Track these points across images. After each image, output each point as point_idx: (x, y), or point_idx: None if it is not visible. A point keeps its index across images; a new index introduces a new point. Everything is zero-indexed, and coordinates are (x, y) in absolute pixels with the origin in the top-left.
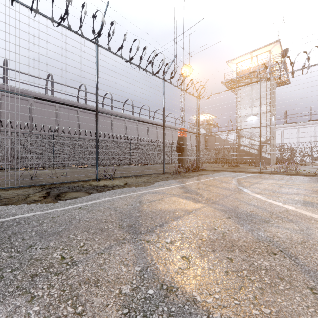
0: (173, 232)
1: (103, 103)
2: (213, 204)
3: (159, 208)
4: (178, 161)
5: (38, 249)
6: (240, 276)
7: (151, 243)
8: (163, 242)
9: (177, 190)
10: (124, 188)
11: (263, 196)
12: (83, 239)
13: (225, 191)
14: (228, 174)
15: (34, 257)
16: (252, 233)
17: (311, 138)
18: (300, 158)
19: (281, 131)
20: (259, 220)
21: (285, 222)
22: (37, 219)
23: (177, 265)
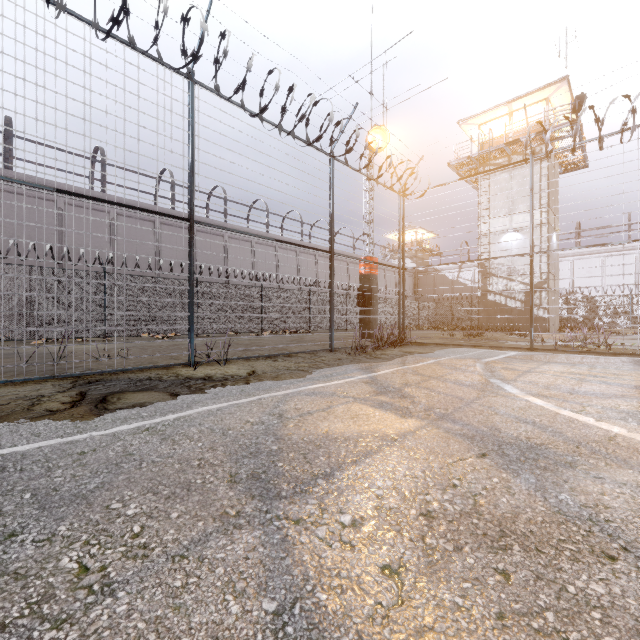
0: (356, 495)
1: (207, 206)
2: (443, 421)
3: (323, 432)
4: (361, 325)
5: (27, 544)
6: (539, 629)
7: (305, 525)
8: (334, 524)
9: (360, 386)
10: (248, 383)
11: (548, 402)
12: (142, 515)
13: (465, 390)
14: (466, 351)
15: (11, 566)
16: (544, 498)
17: (631, 278)
18: (609, 319)
19: (569, 265)
20: (551, 461)
21: (614, 466)
22: (43, 459)
23: (370, 594)
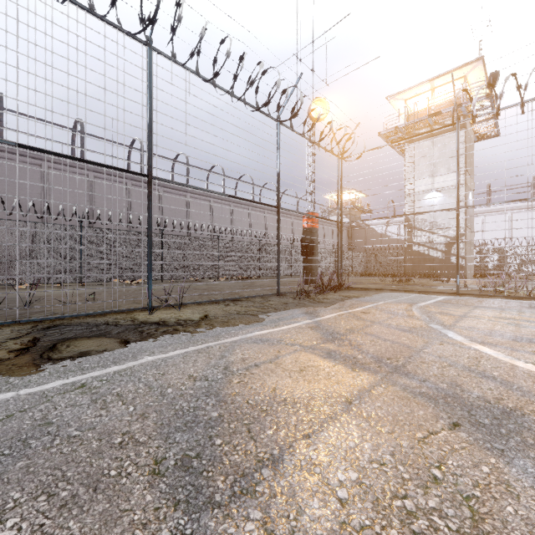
0: (313, 500)
1: (172, 170)
2: (397, 375)
3: (270, 391)
4: (304, 272)
5: None
6: None
7: None
8: None
9: (306, 332)
10: (199, 328)
11: (498, 351)
12: None
13: (410, 337)
14: (399, 296)
15: None
16: None
17: (534, 231)
18: (517, 267)
19: (481, 220)
20: None
21: None
22: None
23: None
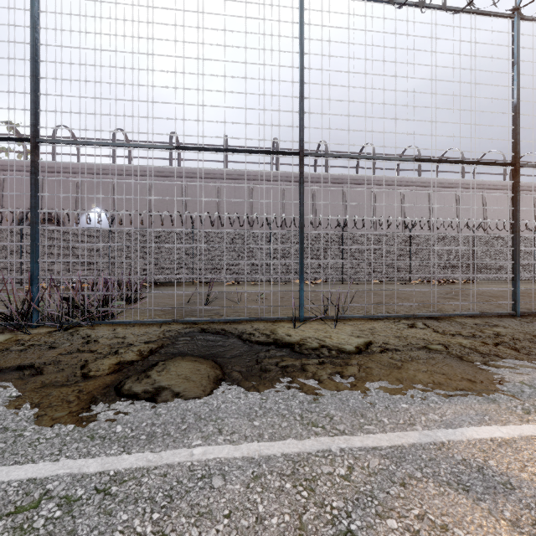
0: None
1: (357, 165)
2: None
3: None
4: None
5: None
6: None
7: None
8: None
9: None
10: (341, 375)
11: None
12: None
13: None
14: None
15: None
16: None
17: None
18: None
19: None
20: None
21: None
22: None
23: None
